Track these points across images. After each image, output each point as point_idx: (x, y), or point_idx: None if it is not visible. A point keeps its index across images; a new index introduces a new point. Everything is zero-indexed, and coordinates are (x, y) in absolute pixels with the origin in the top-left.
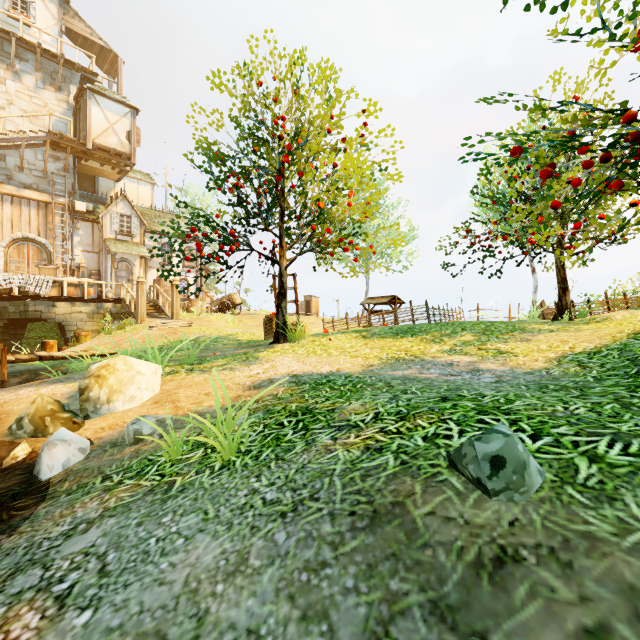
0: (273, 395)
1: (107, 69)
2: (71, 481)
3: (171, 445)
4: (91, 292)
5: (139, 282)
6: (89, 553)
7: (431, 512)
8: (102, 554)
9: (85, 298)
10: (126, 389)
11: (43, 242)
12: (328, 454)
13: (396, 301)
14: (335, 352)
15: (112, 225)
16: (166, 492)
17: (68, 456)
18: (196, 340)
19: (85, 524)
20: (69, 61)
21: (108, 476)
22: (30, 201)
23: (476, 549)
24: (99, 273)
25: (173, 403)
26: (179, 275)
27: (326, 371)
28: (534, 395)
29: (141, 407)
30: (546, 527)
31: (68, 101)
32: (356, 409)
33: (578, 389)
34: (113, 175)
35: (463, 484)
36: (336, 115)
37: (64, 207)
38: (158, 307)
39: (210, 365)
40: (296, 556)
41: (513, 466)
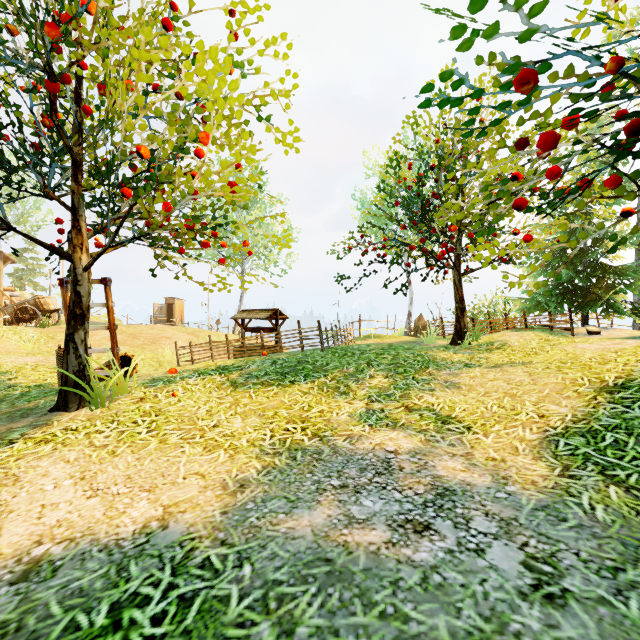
0: None
1: None
2: None
3: None
4: None
5: None
6: None
7: None
8: None
9: None
10: None
11: None
12: None
13: (278, 316)
14: (175, 433)
15: None
16: None
17: None
18: None
19: None
20: None
21: None
22: None
23: None
24: None
25: None
26: None
27: (133, 528)
28: None
29: None
30: None
31: None
32: None
33: None
34: None
35: None
36: None
37: None
38: None
39: None
40: None
41: None
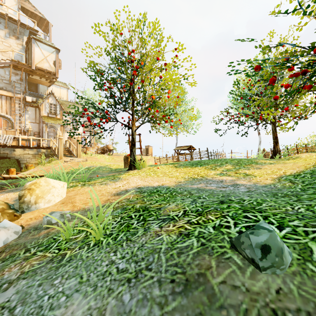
0: (127, 199)
1: (43, 29)
2: (6, 252)
3: (66, 230)
4: (34, 143)
5: (59, 138)
6: (4, 307)
7: (223, 281)
8: (12, 308)
9: (31, 146)
10: (46, 196)
11: (9, 117)
12: (157, 237)
13: (191, 148)
14: (161, 175)
15: (46, 109)
16: (59, 261)
17: (7, 236)
18: (88, 168)
19: (7, 284)
20: (23, 23)
21: (28, 249)
22: (2, 96)
23: (256, 311)
24: (39, 133)
25: (72, 203)
26: (79, 134)
27: (156, 185)
28: (272, 200)
29: (54, 206)
30: (301, 295)
31: (22, 44)
32: (173, 208)
33: (295, 196)
34: (47, 83)
35: (241, 261)
36: (161, 49)
37: (20, 99)
38: (70, 151)
39: (94, 182)
40: (136, 313)
41: (275, 251)
